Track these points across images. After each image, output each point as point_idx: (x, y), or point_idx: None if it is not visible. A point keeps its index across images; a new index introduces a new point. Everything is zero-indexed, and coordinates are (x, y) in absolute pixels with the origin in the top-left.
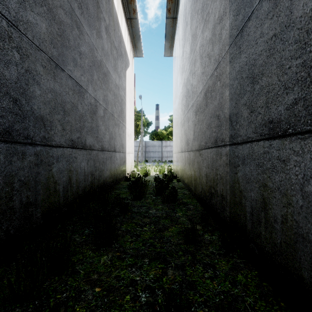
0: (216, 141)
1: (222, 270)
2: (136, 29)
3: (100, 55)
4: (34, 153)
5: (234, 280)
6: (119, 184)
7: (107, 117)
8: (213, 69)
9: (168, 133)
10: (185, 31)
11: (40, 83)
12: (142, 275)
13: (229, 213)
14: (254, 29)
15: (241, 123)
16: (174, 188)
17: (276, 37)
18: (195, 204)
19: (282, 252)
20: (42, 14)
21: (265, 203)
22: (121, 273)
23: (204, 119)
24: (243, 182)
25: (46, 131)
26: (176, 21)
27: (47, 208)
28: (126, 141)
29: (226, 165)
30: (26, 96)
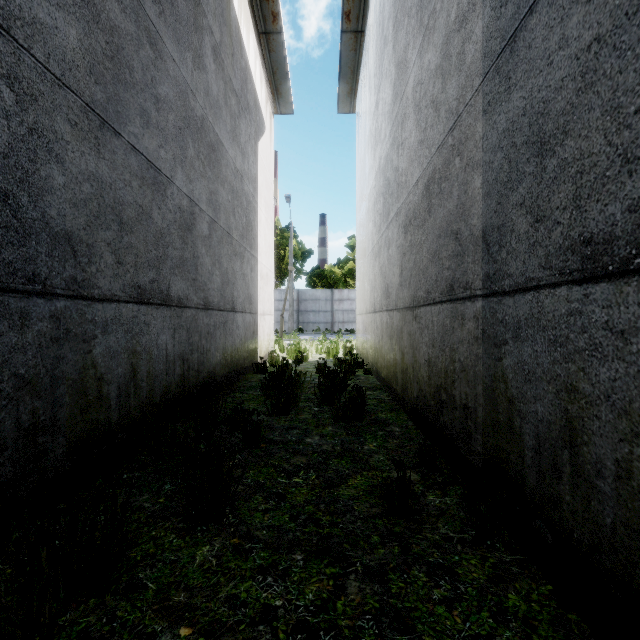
0: (451, 288)
1: (470, 581)
2: (278, 54)
3: (201, 106)
4: (51, 315)
5: (501, 607)
6: (243, 379)
7: (216, 238)
8: (444, 133)
9: (346, 274)
10: (382, 57)
11: (64, 160)
12: (289, 595)
13: (483, 448)
14: (543, 32)
15: (510, 246)
16: (359, 389)
17: (600, 43)
18: (405, 425)
19: (618, 547)
20: (69, 7)
21: (572, 429)
22: (241, 588)
23: (423, 242)
24: (515, 380)
25: (77, 266)
26: (362, 39)
27: (80, 436)
28: (259, 289)
29: (475, 341)
30: (31, 187)
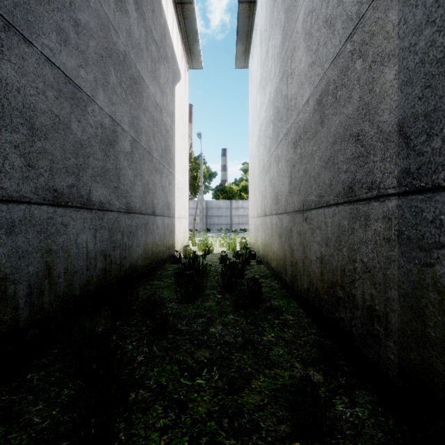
0: (350, 190)
1: None
2: (191, 21)
3: (123, 43)
4: None
5: None
6: (162, 268)
7: (137, 155)
8: (341, 43)
9: (241, 189)
10: (272, 12)
11: None
12: None
13: (399, 358)
14: None
15: None
16: (256, 281)
17: None
18: (296, 313)
19: None
20: None
21: None
22: None
23: (314, 151)
24: None
25: None
26: (254, 8)
27: None
28: (176, 198)
29: (386, 242)
30: None
